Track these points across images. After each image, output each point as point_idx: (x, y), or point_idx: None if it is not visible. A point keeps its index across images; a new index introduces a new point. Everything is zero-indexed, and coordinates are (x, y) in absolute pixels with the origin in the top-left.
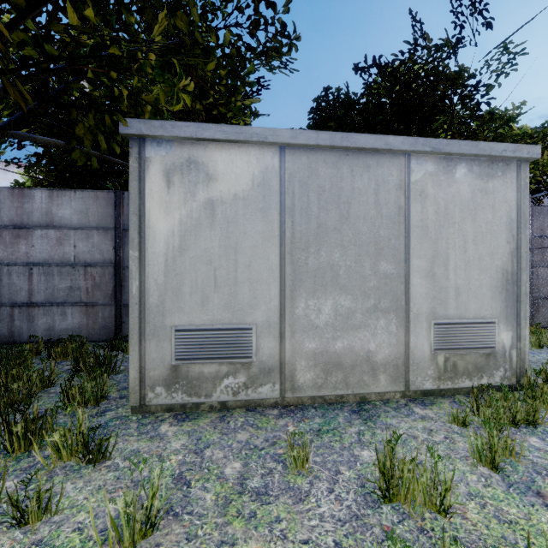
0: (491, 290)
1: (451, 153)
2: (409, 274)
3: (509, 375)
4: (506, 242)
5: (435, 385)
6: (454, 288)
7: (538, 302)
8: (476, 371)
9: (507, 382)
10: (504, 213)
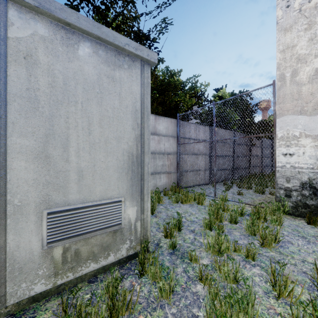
0: (118, 171)
1: (69, 23)
2: (6, 155)
3: (134, 245)
4: (132, 129)
5: (50, 284)
6: (76, 171)
7: (182, 174)
8: (102, 251)
9: (133, 251)
10: (130, 103)
